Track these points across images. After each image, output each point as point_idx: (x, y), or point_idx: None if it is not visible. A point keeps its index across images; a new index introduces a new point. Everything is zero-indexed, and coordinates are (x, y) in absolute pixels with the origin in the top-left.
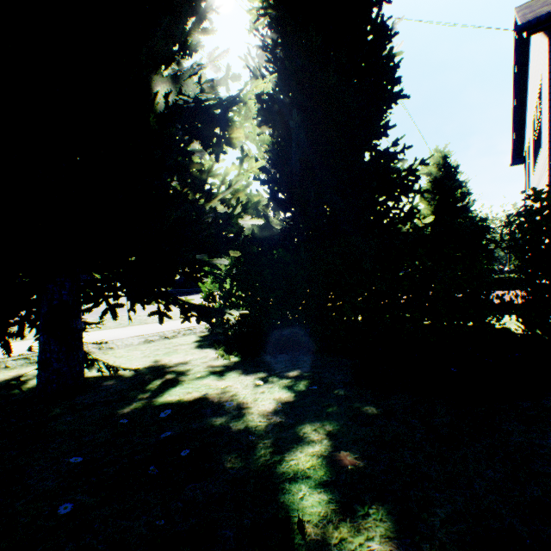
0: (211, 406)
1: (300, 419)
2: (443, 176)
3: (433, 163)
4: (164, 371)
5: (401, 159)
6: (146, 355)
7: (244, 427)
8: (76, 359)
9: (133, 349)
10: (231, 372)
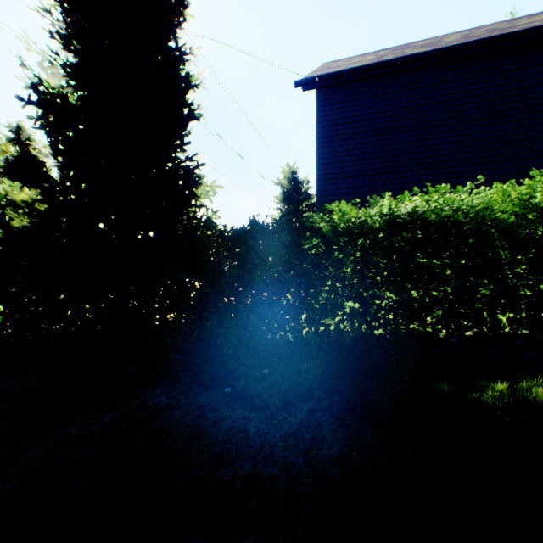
0: None
1: None
2: (293, 189)
3: (285, 176)
4: None
5: (200, 174)
6: None
7: None
8: None
9: None
10: None
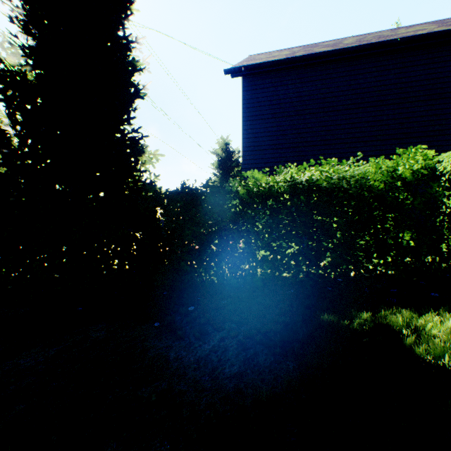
0: None
1: None
2: (226, 157)
3: (220, 147)
4: None
5: (144, 144)
6: None
7: None
8: None
9: None
10: None
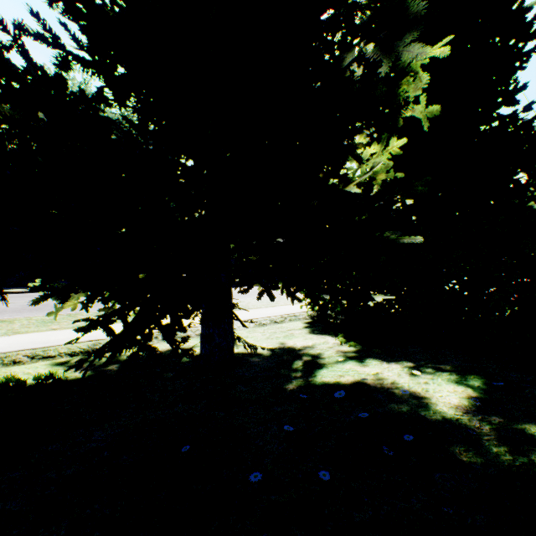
0: (379, 392)
1: (508, 418)
2: None
3: None
4: (297, 353)
5: (535, 127)
6: (269, 337)
7: (441, 418)
8: (230, 335)
9: (253, 331)
10: (367, 359)
